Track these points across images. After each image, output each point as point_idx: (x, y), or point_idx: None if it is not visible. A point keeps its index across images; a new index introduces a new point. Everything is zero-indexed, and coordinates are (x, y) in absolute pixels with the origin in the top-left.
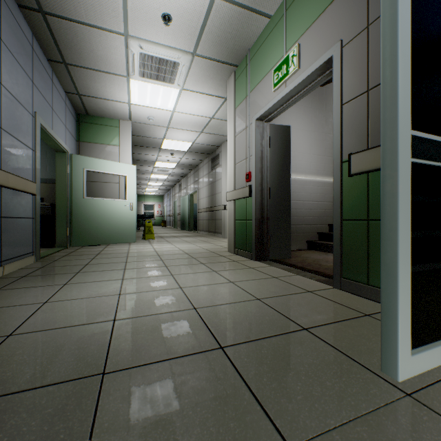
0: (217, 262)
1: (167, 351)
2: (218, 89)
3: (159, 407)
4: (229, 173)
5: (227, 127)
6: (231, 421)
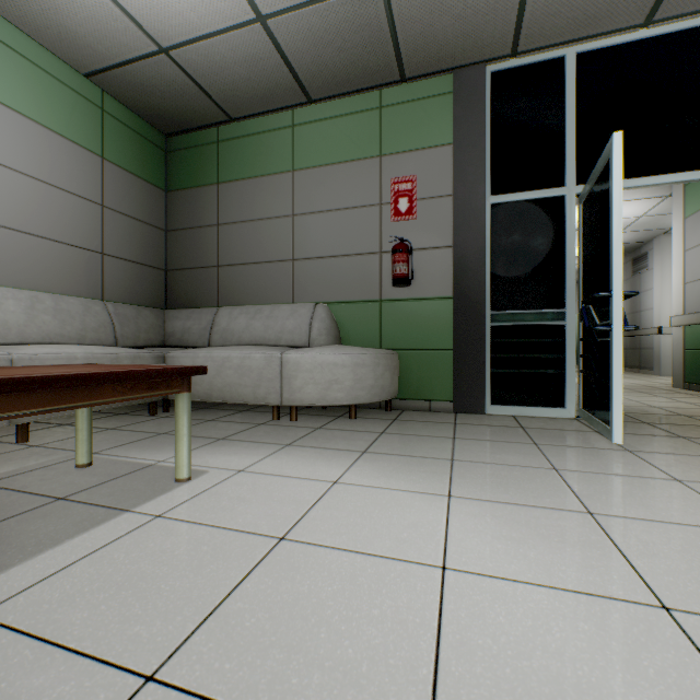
0: (660, 393)
1: (648, 413)
2: (654, 192)
3: (656, 418)
4: (673, 294)
5: (665, 220)
6: (693, 423)
